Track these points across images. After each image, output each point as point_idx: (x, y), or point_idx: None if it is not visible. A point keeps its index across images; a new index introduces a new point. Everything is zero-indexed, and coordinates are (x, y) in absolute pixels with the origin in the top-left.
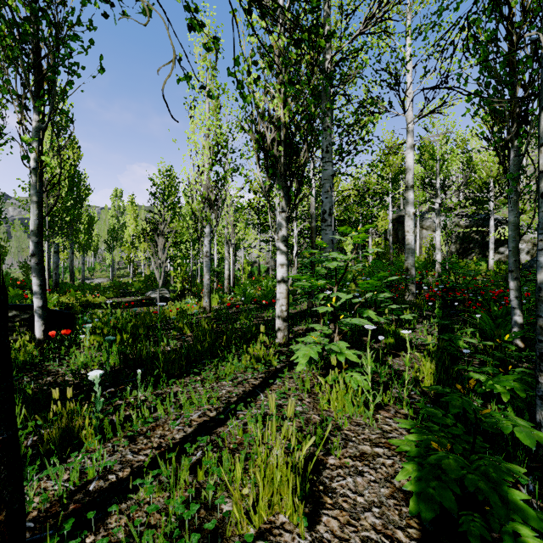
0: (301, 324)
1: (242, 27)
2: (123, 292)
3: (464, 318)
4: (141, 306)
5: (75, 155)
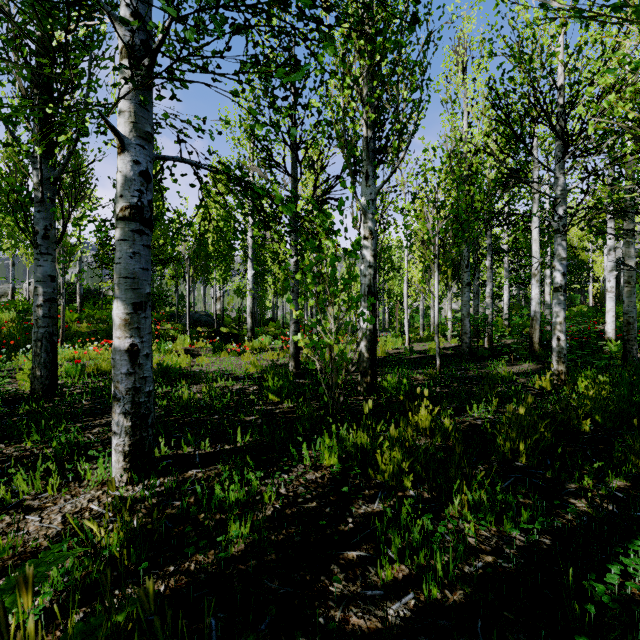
0: None
1: None
2: None
3: None
4: None
5: None
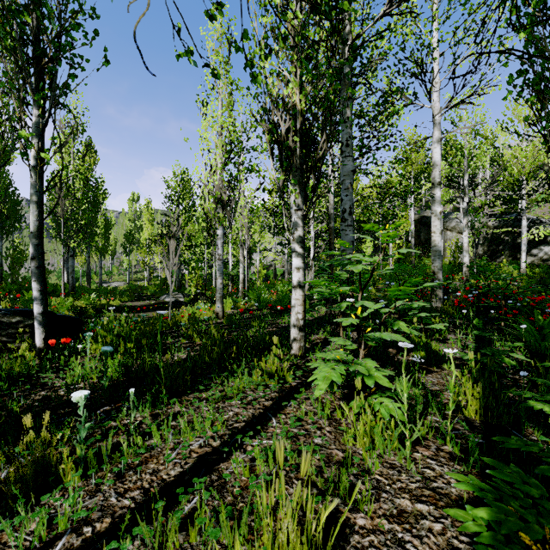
0: (319, 332)
1: (253, 7)
2: (138, 295)
3: (502, 328)
4: (155, 310)
5: (91, 159)
